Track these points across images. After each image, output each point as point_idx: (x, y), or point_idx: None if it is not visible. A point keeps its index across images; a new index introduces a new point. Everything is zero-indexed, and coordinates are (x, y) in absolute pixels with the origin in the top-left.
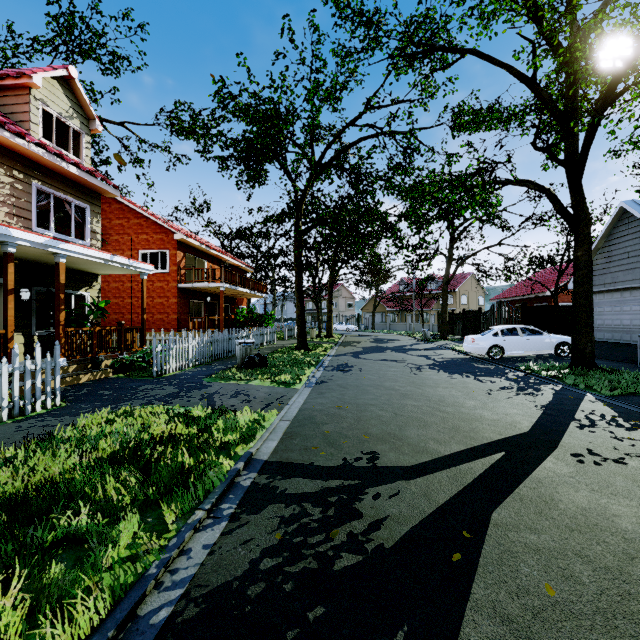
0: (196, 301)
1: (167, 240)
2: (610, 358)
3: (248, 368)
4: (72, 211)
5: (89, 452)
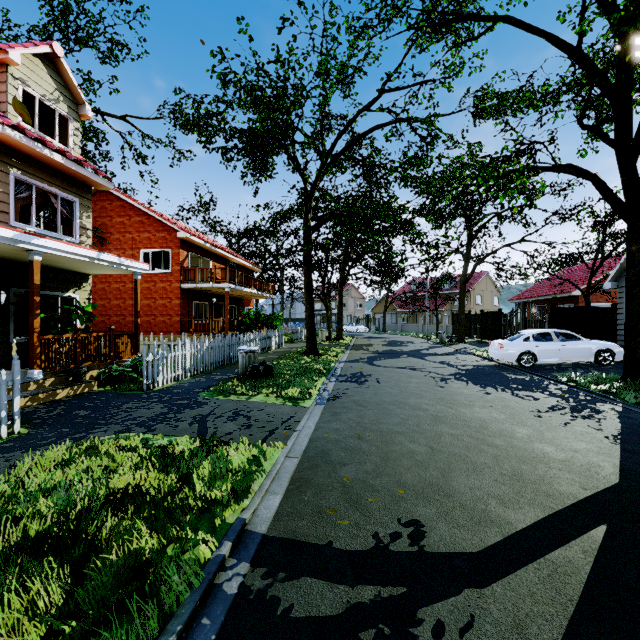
0: (200, 302)
1: (170, 238)
2: None
3: (251, 379)
4: (58, 204)
5: (19, 519)
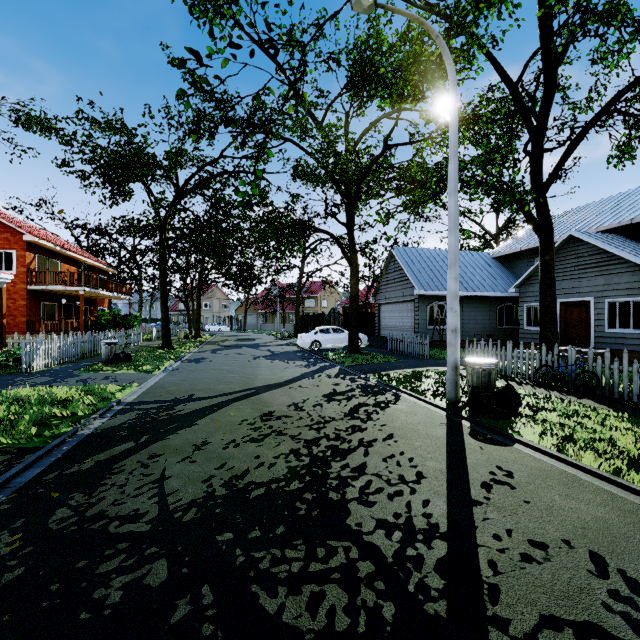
0: (49, 303)
1: (13, 240)
2: (381, 347)
3: (114, 363)
4: None
5: (9, 406)
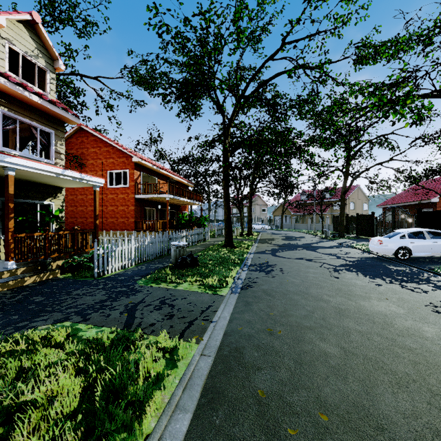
0: (149, 208)
1: (127, 162)
2: None
3: (181, 268)
4: (38, 135)
5: None
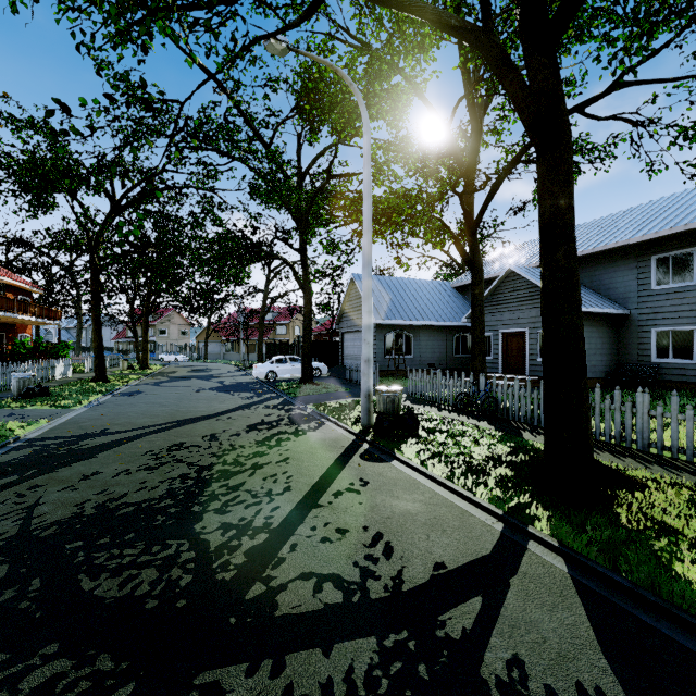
0: None
1: None
2: (341, 377)
3: (26, 398)
4: None
5: None
